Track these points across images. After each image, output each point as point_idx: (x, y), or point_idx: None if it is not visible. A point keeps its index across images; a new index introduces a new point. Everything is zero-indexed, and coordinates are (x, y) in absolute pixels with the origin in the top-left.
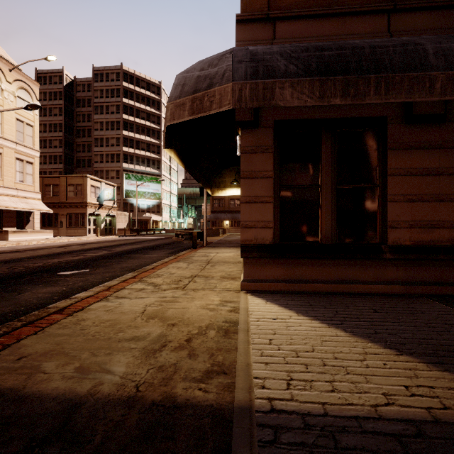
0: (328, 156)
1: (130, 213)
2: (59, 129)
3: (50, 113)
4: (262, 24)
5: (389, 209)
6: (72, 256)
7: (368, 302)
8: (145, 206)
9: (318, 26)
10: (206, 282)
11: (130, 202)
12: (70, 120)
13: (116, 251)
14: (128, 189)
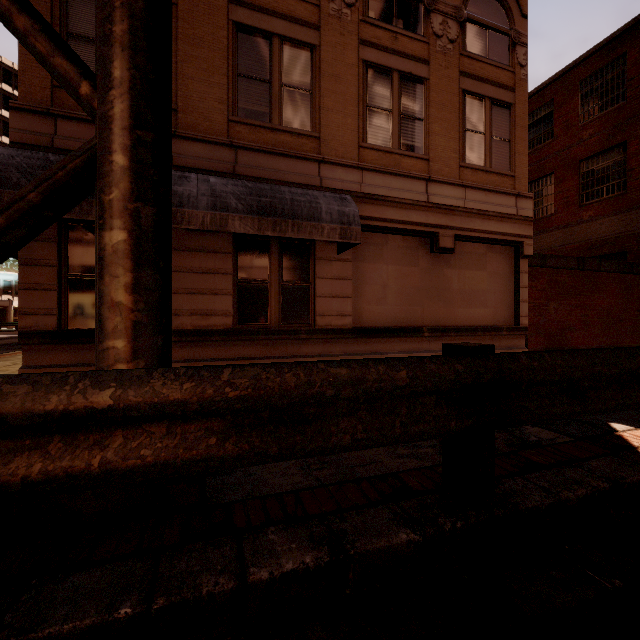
0: None
1: None
2: None
3: None
4: (41, 117)
5: (174, 300)
6: None
7: None
8: None
9: None
10: None
11: None
12: None
13: None
14: None
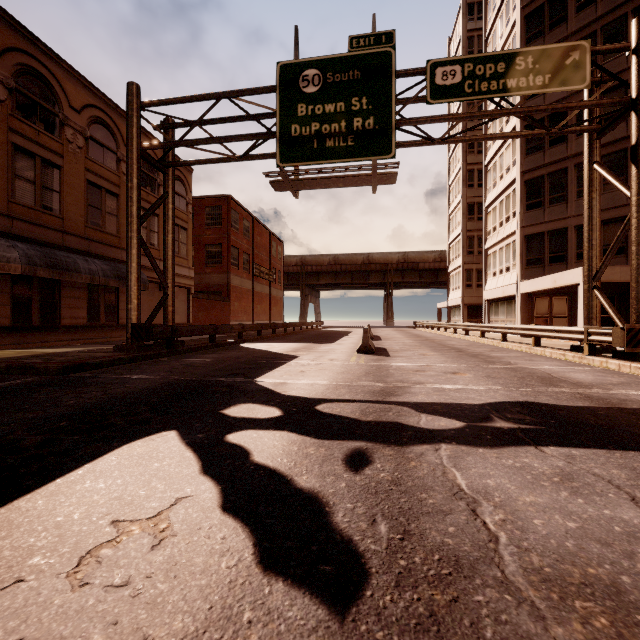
0: (36, 286)
1: None
2: None
3: None
4: (6, 218)
5: (63, 311)
6: None
7: (59, 346)
8: None
9: (34, 228)
10: None
11: None
12: None
13: None
14: None
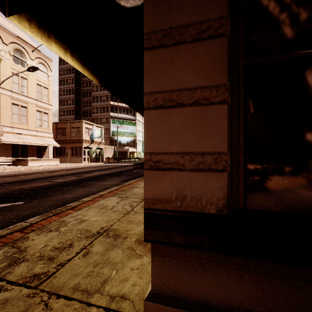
0: None
1: (115, 147)
2: (72, 92)
3: (66, 83)
4: None
5: None
6: (42, 182)
7: None
8: (125, 142)
9: None
10: (102, 258)
11: (115, 139)
12: (78, 86)
13: (83, 177)
14: (113, 130)
